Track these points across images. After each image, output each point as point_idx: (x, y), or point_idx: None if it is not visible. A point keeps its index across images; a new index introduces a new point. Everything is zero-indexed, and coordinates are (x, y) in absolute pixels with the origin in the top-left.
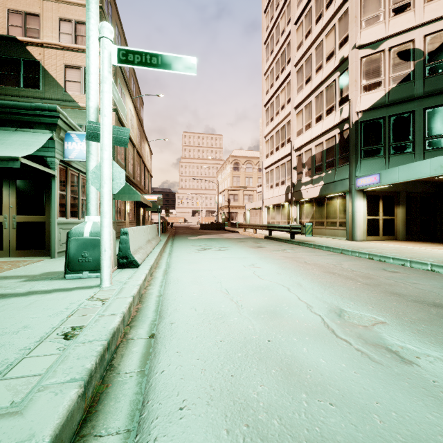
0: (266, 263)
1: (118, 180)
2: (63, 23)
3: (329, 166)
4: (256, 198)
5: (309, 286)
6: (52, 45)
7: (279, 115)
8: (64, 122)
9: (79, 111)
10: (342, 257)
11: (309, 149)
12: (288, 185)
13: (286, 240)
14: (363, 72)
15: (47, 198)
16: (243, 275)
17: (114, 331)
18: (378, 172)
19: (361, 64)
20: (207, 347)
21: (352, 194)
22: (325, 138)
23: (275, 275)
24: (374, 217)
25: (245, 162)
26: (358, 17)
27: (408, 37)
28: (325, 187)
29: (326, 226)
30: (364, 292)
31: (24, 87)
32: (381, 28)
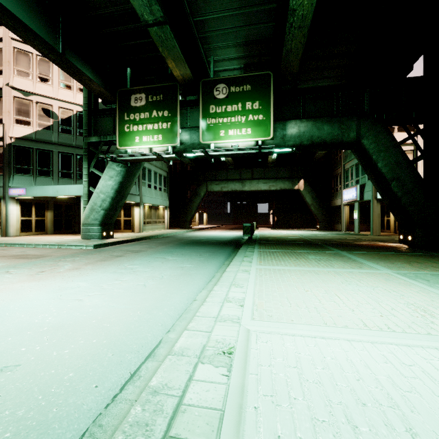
0: None
1: None
2: None
3: None
4: None
5: None
6: None
7: None
8: None
9: None
10: None
11: None
12: None
13: None
14: (16, 108)
15: None
16: None
17: None
18: (25, 187)
19: (14, 101)
20: None
21: (6, 200)
22: None
23: None
24: (28, 218)
25: None
26: (12, 64)
27: (49, 102)
28: None
29: None
30: None
31: None
32: (31, 84)
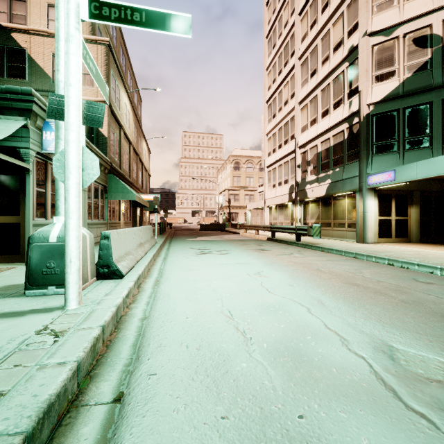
0: (273, 271)
1: (90, 170)
2: (52, 10)
3: (336, 163)
4: (257, 198)
5: (333, 304)
6: (39, 32)
7: (282, 111)
8: (41, 109)
9: None
10: (359, 263)
11: (315, 146)
12: (291, 184)
13: (291, 242)
14: (375, 61)
15: (22, 196)
16: (248, 288)
17: (50, 402)
18: (392, 169)
19: (373, 52)
20: (200, 434)
21: (363, 192)
22: (332, 133)
23: (287, 288)
24: (386, 217)
25: (246, 161)
26: (370, 2)
27: (425, 22)
28: (332, 186)
29: (333, 227)
30: (407, 314)
31: (9, 77)
32: (395, 12)
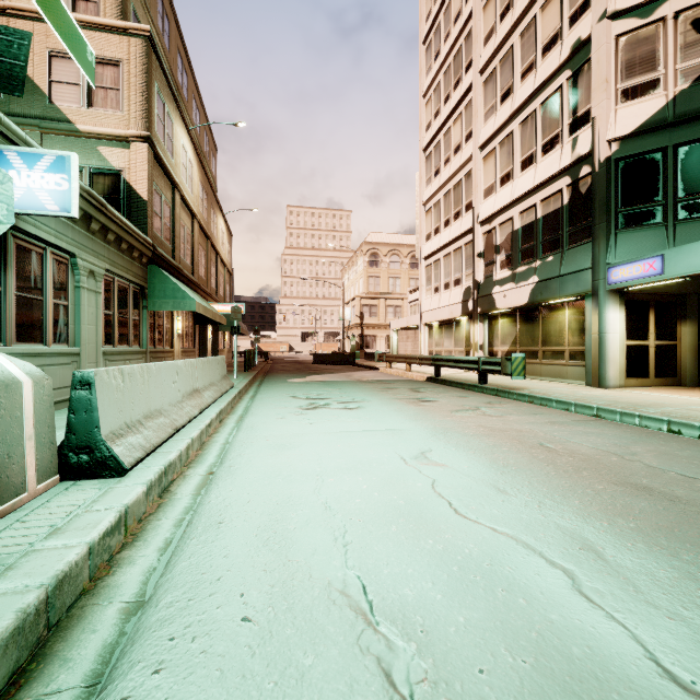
0: (452, 449)
1: None
2: None
3: (548, 248)
4: (407, 311)
5: (628, 558)
6: (23, 12)
7: (451, 163)
8: None
9: (79, 139)
10: (616, 430)
11: (509, 220)
12: (467, 285)
13: (470, 385)
14: (622, 63)
15: None
16: (407, 500)
17: None
18: (658, 253)
19: (618, 47)
20: None
21: (599, 297)
22: (541, 196)
23: (494, 500)
24: (640, 341)
25: (388, 252)
26: None
27: None
28: (542, 287)
29: (542, 359)
30: None
31: None
32: None
